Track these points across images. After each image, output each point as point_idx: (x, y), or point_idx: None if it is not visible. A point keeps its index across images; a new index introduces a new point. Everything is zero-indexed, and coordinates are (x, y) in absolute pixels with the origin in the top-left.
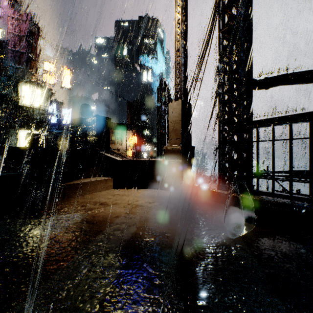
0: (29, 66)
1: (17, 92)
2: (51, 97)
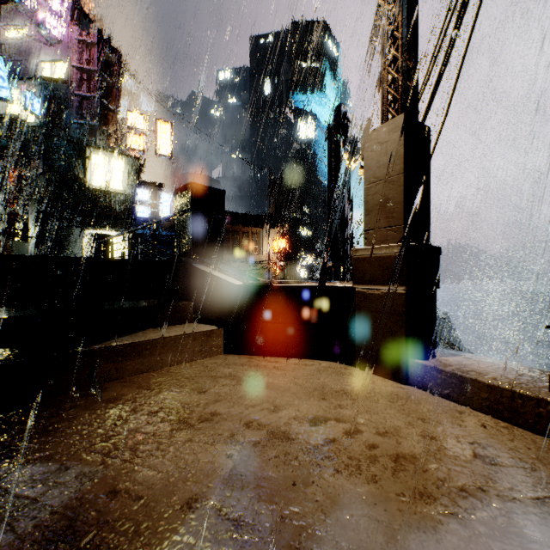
0: (104, 121)
1: (84, 166)
2: (139, 172)
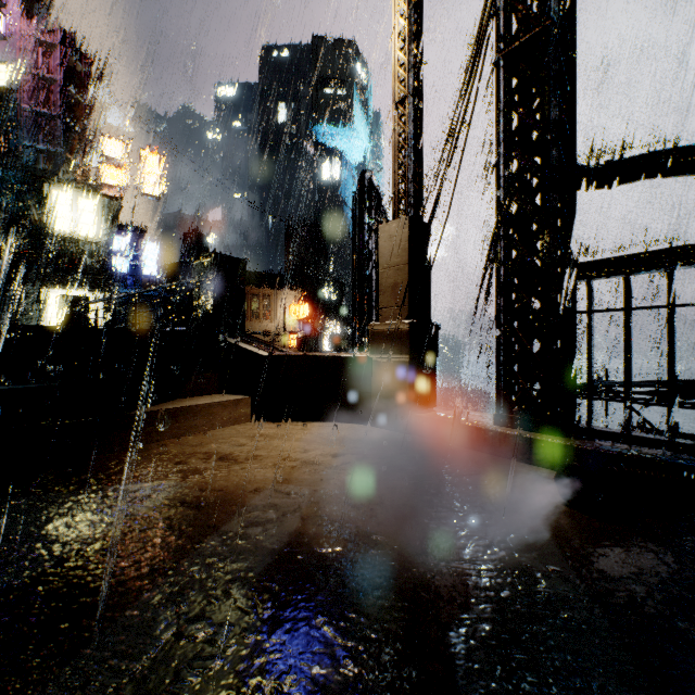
0: (67, 146)
1: (41, 205)
2: (116, 215)
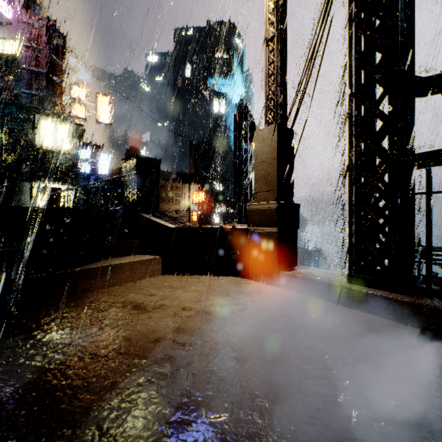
0: (50, 92)
1: (33, 130)
2: (82, 136)
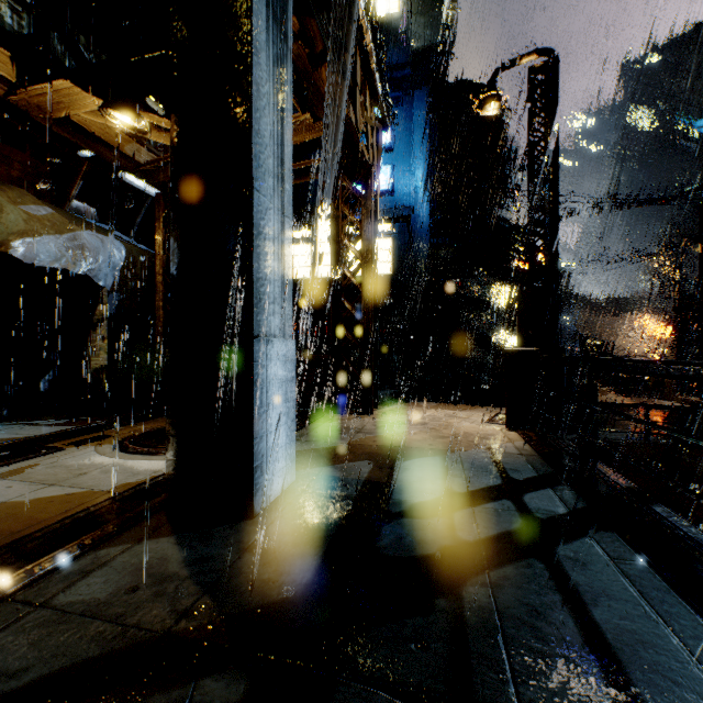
0: None
1: (497, 297)
2: None
